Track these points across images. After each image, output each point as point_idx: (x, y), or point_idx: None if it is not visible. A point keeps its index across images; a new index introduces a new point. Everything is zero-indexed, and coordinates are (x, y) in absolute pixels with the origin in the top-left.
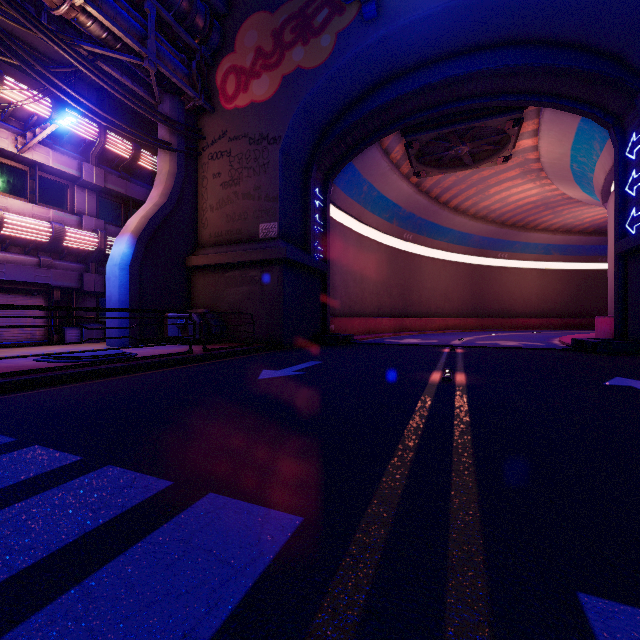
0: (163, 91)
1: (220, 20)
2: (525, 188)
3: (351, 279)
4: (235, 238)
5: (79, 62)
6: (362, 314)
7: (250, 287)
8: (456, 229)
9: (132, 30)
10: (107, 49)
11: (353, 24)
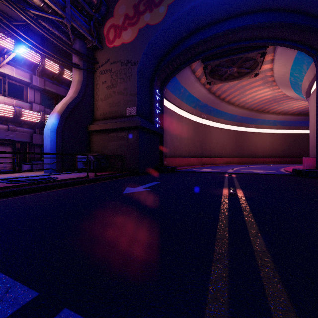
0: (75, 37)
1: (106, 0)
2: (264, 91)
3: (175, 138)
4: (114, 115)
5: (27, 18)
6: (180, 156)
7: (121, 141)
8: (228, 112)
9: (57, 2)
10: (43, 12)
11: (176, 0)
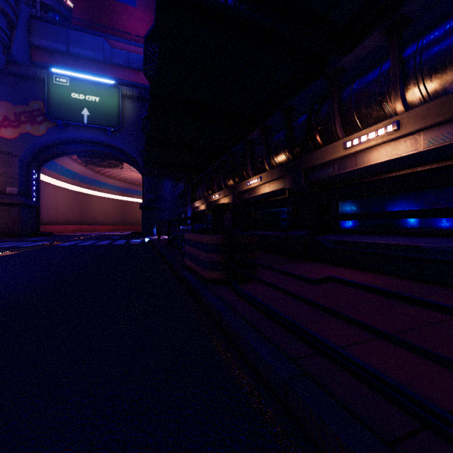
0: None
1: None
2: (137, 174)
3: (51, 207)
4: None
5: None
6: (57, 223)
7: (2, 213)
8: (111, 184)
9: None
10: None
11: (54, 127)
